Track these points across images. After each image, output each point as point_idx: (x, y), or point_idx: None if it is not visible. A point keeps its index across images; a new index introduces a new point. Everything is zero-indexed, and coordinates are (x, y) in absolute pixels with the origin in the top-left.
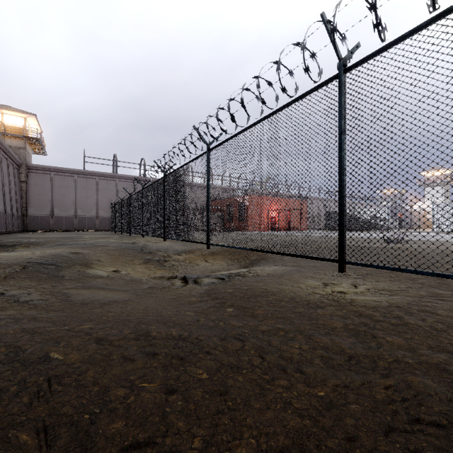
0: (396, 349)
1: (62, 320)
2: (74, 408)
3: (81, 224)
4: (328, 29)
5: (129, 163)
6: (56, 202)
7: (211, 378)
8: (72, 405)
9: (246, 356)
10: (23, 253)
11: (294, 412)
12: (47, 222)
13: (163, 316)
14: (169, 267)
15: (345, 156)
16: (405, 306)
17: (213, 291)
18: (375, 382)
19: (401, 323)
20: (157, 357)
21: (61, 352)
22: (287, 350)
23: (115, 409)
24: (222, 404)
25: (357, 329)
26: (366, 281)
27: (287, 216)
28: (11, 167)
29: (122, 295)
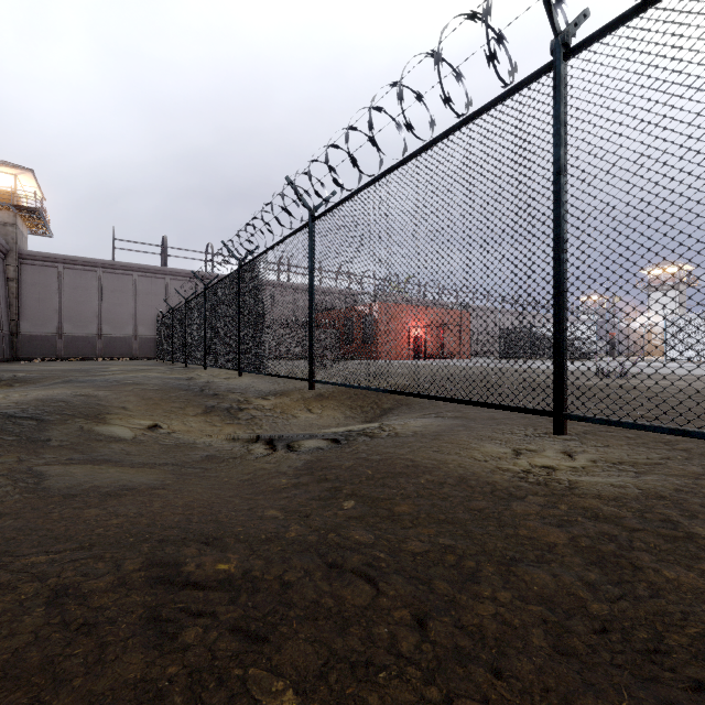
0: (693, 600)
1: (6, 540)
2: None
3: (108, 349)
4: None
5: (188, 250)
6: (67, 313)
7: None
8: None
9: (384, 626)
10: None
11: None
12: (51, 345)
13: (219, 522)
14: (246, 421)
15: (565, 217)
16: (675, 497)
17: (319, 465)
18: None
19: (681, 536)
20: (184, 640)
21: None
22: (468, 607)
23: None
24: None
25: (597, 549)
26: (586, 445)
27: (439, 336)
28: None
29: (151, 476)
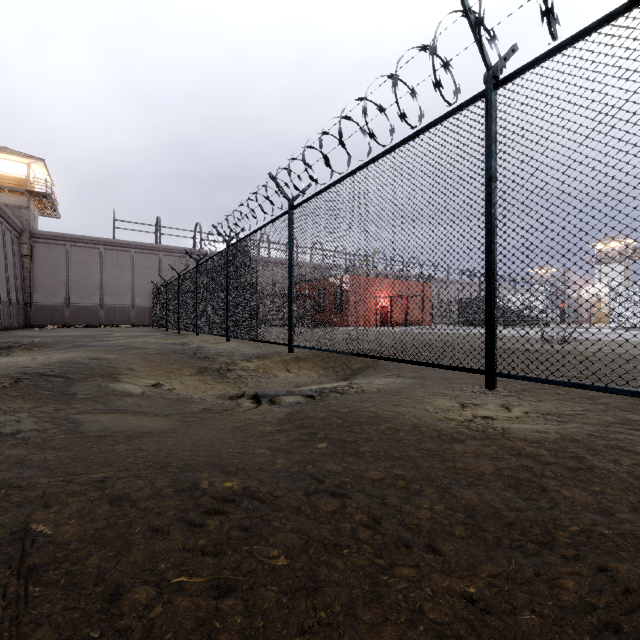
0: (581, 510)
1: (64, 465)
2: (56, 631)
3: (109, 317)
4: (470, 21)
5: (179, 229)
6: (73, 286)
7: (293, 565)
8: (53, 625)
9: (348, 523)
10: (18, 358)
11: (428, 628)
12: (60, 314)
13: (220, 456)
14: (234, 380)
15: (495, 214)
16: (586, 440)
17: (297, 415)
18: (557, 571)
19: (583, 467)
20: (207, 527)
21: (51, 522)
22: (411, 513)
23: (127, 630)
24: (310, 614)
25: (516, 477)
26: (522, 400)
27: (404, 305)
28: (8, 235)
29: (162, 423)
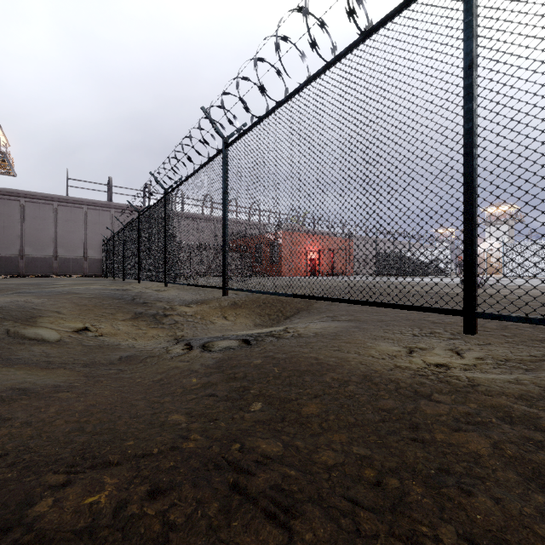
0: None
1: None
2: None
3: (62, 268)
4: None
5: (129, 189)
6: (27, 238)
7: None
8: None
9: None
10: None
11: None
12: (14, 265)
13: (115, 431)
14: (169, 324)
15: (476, 112)
16: None
17: (229, 364)
18: None
19: None
20: None
21: None
22: None
23: None
24: None
25: (528, 458)
26: (470, 343)
27: (330, 258)
28: None
29: (61, 378)
